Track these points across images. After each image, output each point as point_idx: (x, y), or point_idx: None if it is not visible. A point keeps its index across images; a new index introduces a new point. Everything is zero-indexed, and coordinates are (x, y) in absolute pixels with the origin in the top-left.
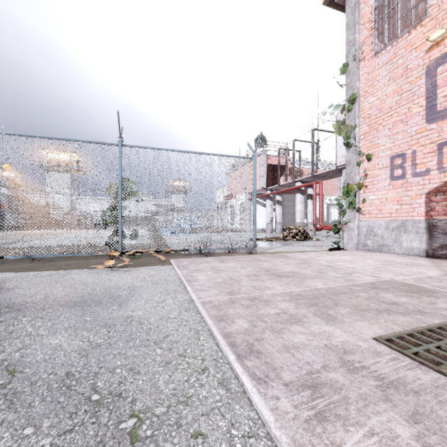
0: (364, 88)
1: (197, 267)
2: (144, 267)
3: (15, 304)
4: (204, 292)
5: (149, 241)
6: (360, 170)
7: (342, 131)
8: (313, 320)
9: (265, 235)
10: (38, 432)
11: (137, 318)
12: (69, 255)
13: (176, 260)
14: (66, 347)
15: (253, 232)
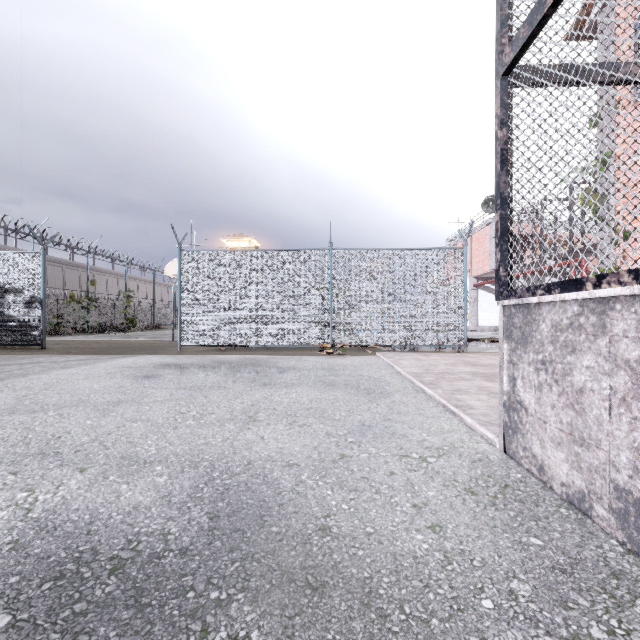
0: (621, 145)
1: (401, 357)
2: (355, 356)
3: (291, 367)
4: (407, 368)
5: (346, 339)
6: (616, 250)
7: (591, 202)
8: (478, 380)
9: (495, 335)
10: (348, 390)
11: (366, 375)
12: (292, 346)
13: (381, 353)
14: (337, 379)
15: (464, 329)
